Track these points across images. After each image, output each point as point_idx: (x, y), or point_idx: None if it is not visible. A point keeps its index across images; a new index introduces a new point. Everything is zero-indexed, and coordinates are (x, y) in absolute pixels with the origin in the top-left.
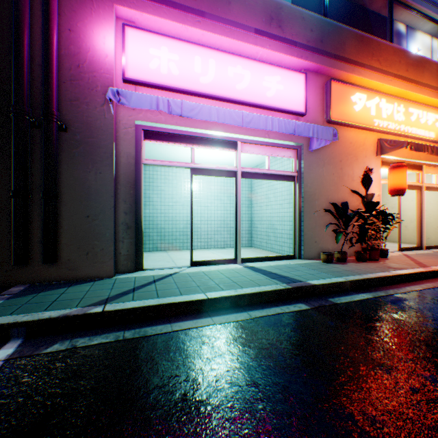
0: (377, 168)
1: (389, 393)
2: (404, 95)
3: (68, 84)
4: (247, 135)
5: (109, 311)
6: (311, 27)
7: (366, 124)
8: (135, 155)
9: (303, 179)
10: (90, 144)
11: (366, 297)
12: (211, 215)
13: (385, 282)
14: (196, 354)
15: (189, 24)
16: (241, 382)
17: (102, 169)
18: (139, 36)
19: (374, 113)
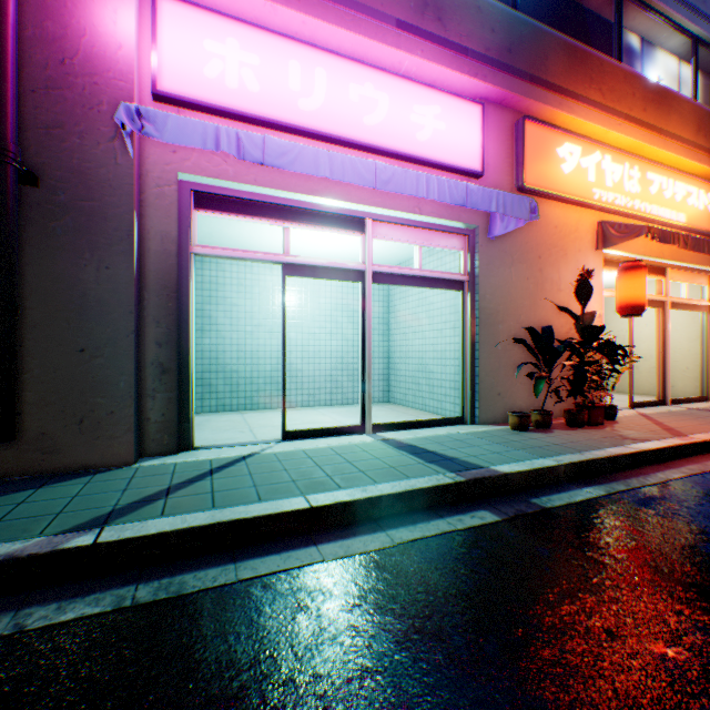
0: (597, 271)
1: None
2: (639, 151)
3: (40, 95)
4: (383, 207)
5: (107, 543)
6: (491, 25)
7: (581, 197)
8: (177, 236)
9: (478, 287)
10: (87, 211)
11: (595, 494)
12: (319, 349)
13: (622, 464)
14: (284, 639)
15: (278, 1)
16: None
17: (110, 260)
18: (185, 15)
19: (594, 179)
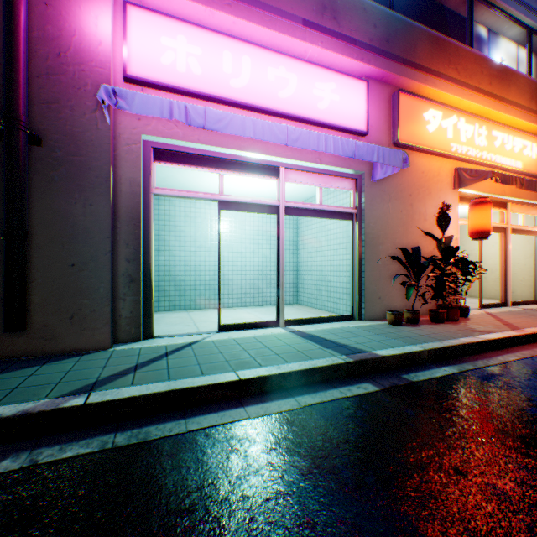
0: (454, 205)
1: (512, 533)
2: (486, 114)
3: (43, 79)
4: (293, 158)
5: (94, 404)
6: (374, 22)
7: (442, 149)
8: (141, 181)
9: (364, 217)
10: (76, 164)
11: (450, 372)
12: (245, 264)
13: (471, 350)
14: (221, 471)
15: (215, 8)
16: (289, 521)
17: (93, 199)
18: (147, 19)
19: (451, 136)
